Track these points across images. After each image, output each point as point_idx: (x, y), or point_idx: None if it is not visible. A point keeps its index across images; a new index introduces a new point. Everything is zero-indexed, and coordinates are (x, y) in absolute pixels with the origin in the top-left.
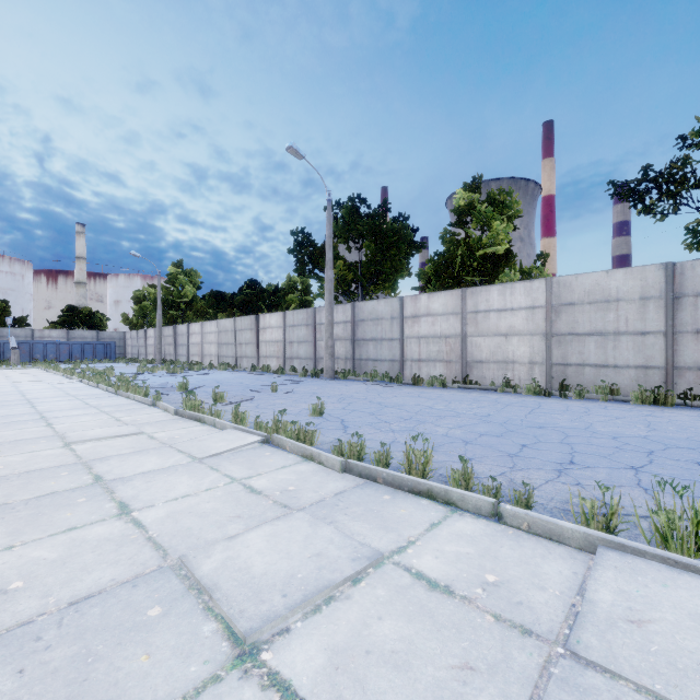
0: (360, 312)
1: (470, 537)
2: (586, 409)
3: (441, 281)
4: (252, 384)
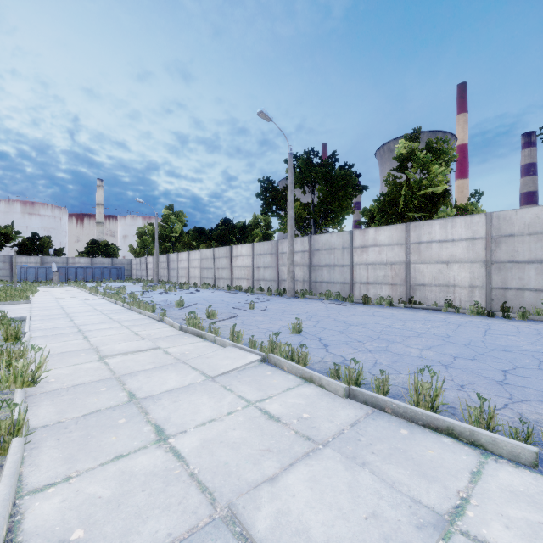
0: (315, 243)
1: (528, 496)
2: (538, 331)
3: (386, 217)
4: (231, 301)
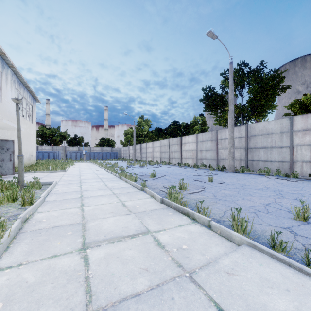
0: (252, 130)
1: None
2: None
3: None
4: (187, 174)
